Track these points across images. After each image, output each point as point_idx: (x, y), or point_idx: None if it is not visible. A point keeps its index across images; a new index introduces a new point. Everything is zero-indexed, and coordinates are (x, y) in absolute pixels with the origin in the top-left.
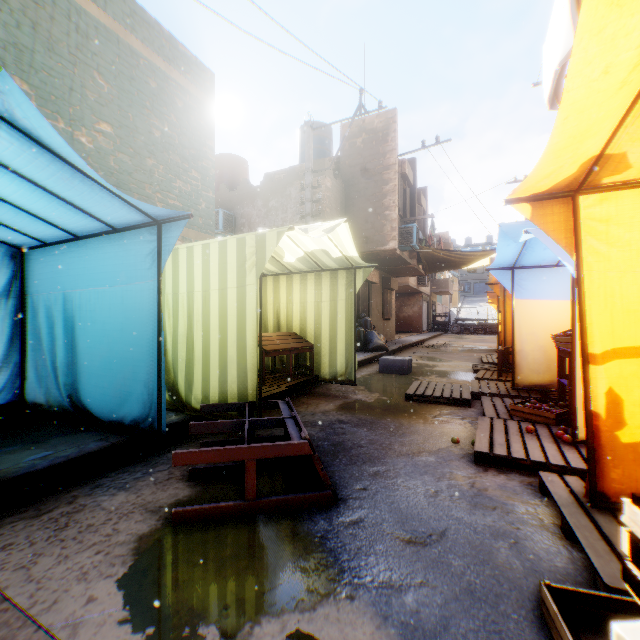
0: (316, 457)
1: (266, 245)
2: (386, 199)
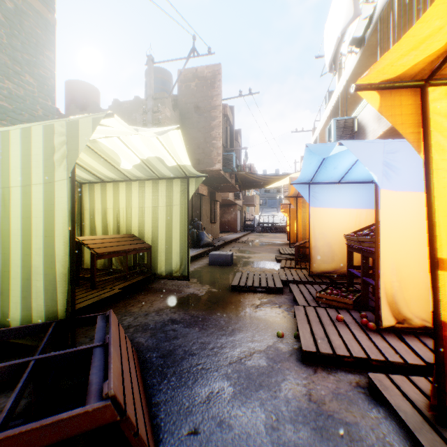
0: (125, 419)
1: (79, 134)
2: (213, 131)
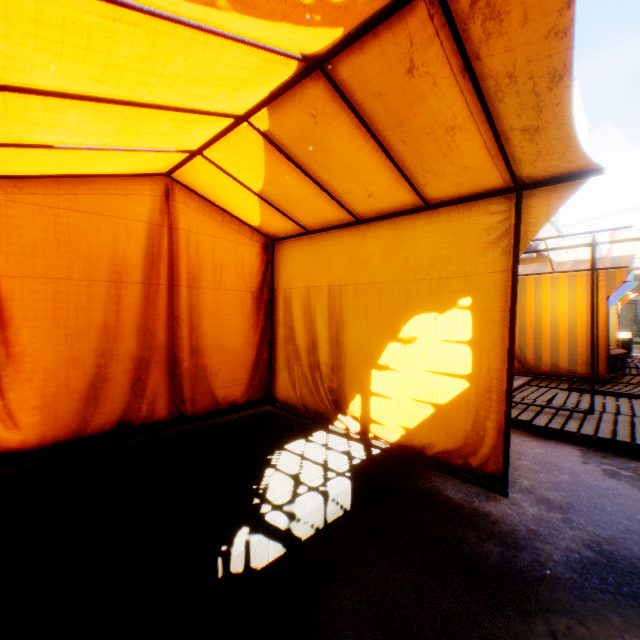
0: None
1: None
2: None
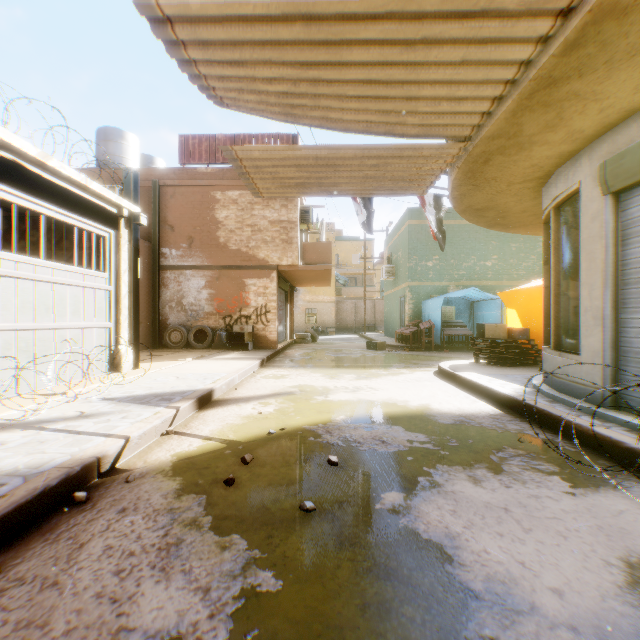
0: None
1: None
2: None
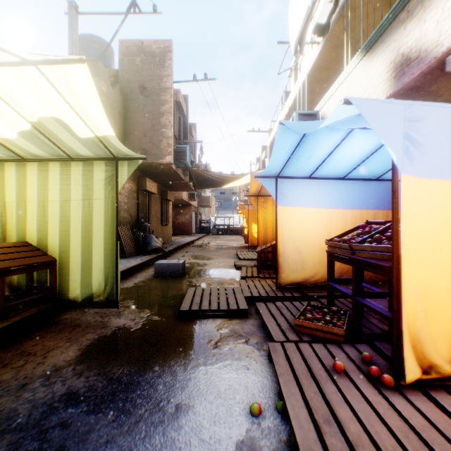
0: None
1: None
2: (163, 118)
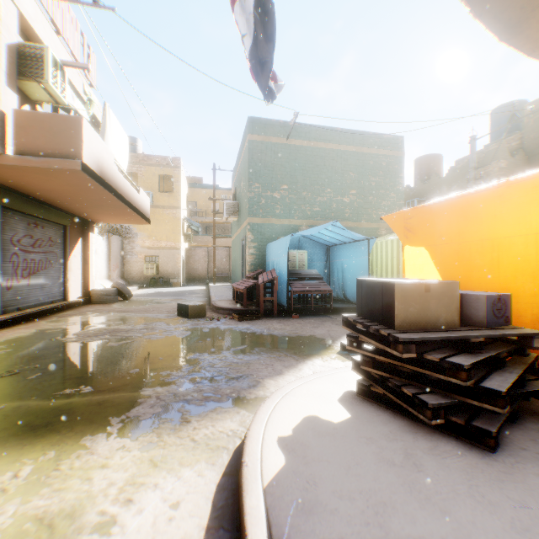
0: None
1: None
2: None
